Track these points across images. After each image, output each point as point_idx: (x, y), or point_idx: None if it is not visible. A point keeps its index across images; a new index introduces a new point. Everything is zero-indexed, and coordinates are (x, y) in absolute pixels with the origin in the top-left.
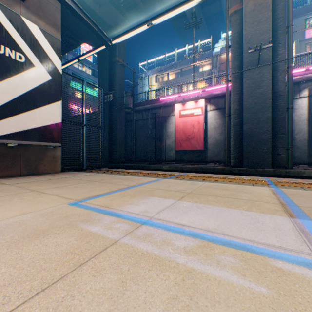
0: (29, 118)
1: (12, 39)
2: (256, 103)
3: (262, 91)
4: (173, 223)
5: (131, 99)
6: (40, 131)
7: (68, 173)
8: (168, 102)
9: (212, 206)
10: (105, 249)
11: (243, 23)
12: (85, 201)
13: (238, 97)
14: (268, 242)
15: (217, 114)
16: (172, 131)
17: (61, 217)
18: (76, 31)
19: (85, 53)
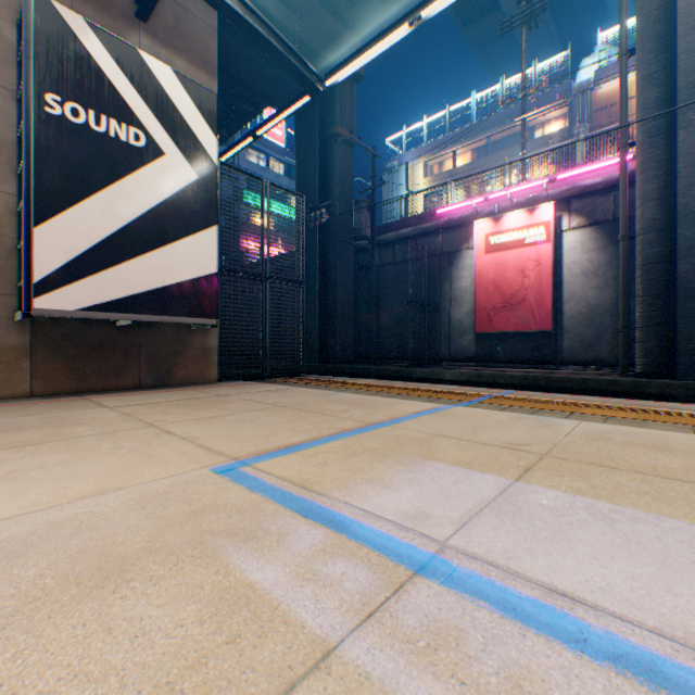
0: (155, 266)
1: (121, 101)
2: None
3: None
4: (526, 580)
5: (369, 218)
6: (174, 294)
7: (231, 384)
8: (457, 218)
9: (648, 515)
10: (286, 693)
11: None
12: (252, 464)
13: (658, 186)
14: None
15: (590, 239)
16: (466, 287)
17: (182, 514)
18: (252, 82)
19: (268, 120)
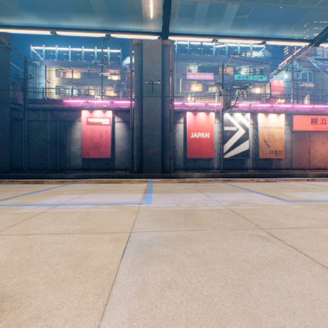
0: None
1: None
2: (152, 123)
3: (156, 115)
4: (80, 202)
5: (23, 94)
6: None
7: None
8: (74, 106)
9: (107, 194)
10: (39, 214)
11: (143, 56)
12: None
13: (139, 115)
14: (127, 201)
15: (124, 126)
16: (79, 137)
17: None
18: None
19: None
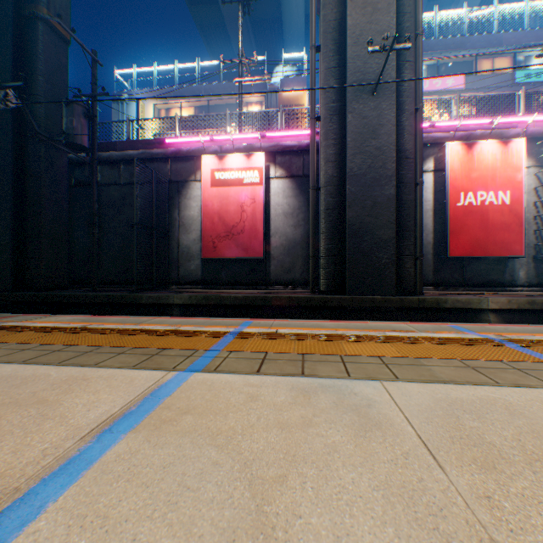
0: None
1: None
2: (371, 167)
3: (381, 145)
4: None
5: (87, 125)
6: None
7: None
8: (187, 150)
9: None
10: None
11: (348, 1)
12: None
13: (336, 152)
14: None
15: (289, 187)
16: (194, 216)
17: None
18: None
19: None
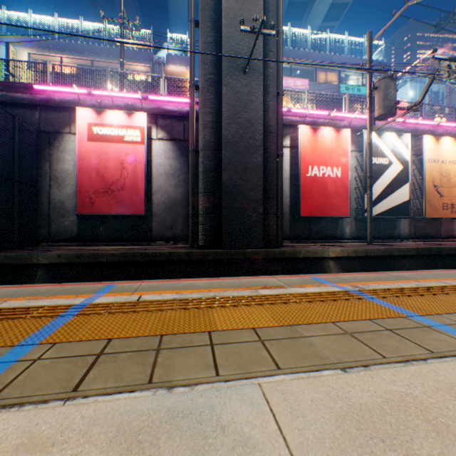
0: None
1: None
2: (243, 136)
3: (251, 119)
4: None
5: None
6: None
7: None
8: (60, 99)
9: None
10: None
11: None
12: None
13: (213, 120)
14: None
15: (171, 150)
16: (70, 170)
17: None
18: None
19: None
